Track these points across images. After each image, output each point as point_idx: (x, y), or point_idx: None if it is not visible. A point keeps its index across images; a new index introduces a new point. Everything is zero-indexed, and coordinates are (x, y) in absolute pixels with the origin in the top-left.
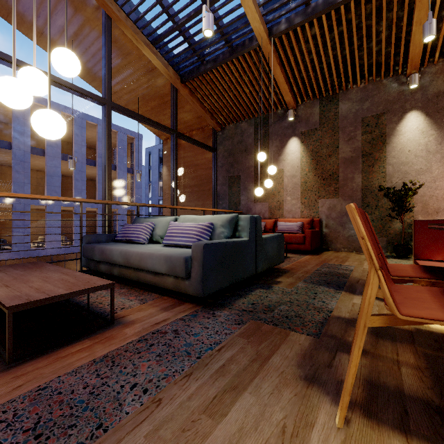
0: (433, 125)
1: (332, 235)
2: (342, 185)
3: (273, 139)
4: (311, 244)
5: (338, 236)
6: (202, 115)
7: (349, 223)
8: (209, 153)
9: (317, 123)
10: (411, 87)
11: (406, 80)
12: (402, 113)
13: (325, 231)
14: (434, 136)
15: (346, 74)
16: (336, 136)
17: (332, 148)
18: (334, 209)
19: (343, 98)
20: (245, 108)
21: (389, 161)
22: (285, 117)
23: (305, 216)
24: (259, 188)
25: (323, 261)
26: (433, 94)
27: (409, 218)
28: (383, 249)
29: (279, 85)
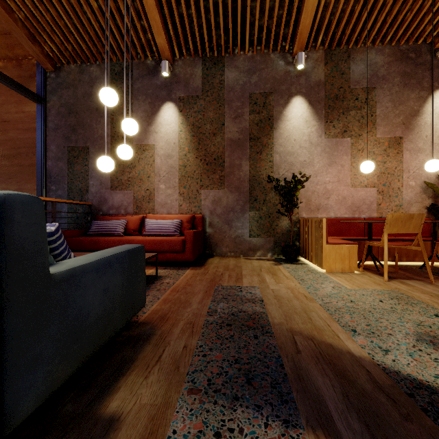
0: (315, 116)
1: (217, 236)
2: (228, 173)
3: (141, 100)
4: (194, 252)
5: (224, 238)
6: (8, 26)
7: (236, 220)
8: (31, 104)
9: (199, 88)
10: (298, 67)
11: (292, 60)
12: (289, 96)
13: (209, 231)
14: (316, 127)
15: (234, 32)
16: (221, 110)
17: (217, 125)
18: (219, 203)
19: (230, 64)
20: (94, 39)
21: (277, 150)
22: (157, 72)
23: (184, 212)
24: (106, 156)
25: (213, 282)
26: (315, 82)
27: (295, 215)
28: (271, 251)
29: (147, 10)
